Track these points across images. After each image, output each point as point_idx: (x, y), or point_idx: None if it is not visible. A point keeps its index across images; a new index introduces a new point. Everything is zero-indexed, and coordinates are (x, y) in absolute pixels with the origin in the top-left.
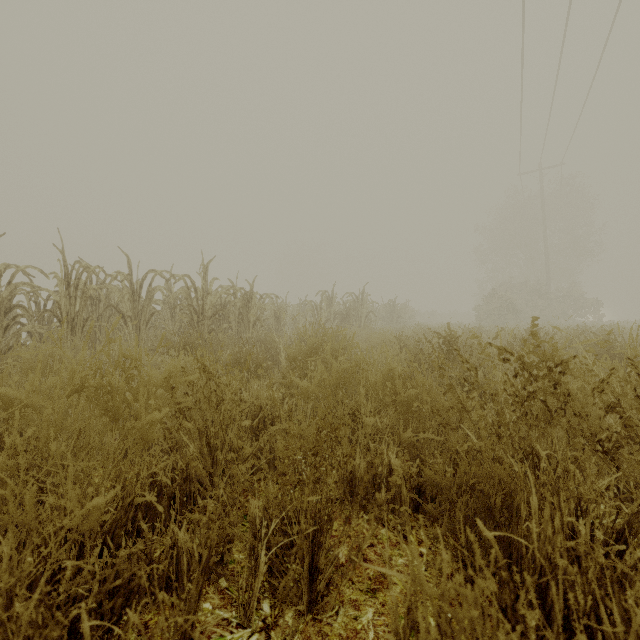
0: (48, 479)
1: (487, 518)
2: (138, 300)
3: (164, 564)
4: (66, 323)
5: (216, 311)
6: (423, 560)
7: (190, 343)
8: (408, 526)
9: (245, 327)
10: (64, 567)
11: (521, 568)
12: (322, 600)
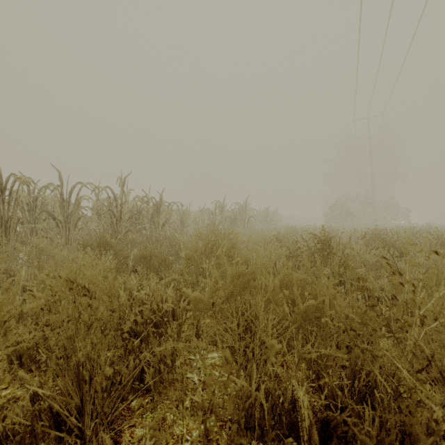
0: None
1: None
2: (68, 206)
3: None
4: (0, 225)
5: (132, 215)
6: None
7: (104, 242)
8: None
9: (156, 228)
10: None
11: None
12: None
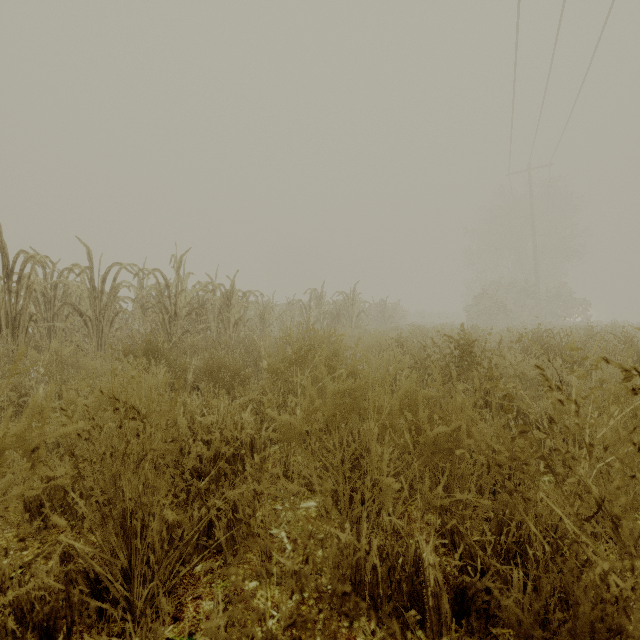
0: None
1: None
2: (100, 297)
3: None
4: (5, 324)
5: (191, 310)
6: None
7: (152, 347)
8: None
9: (225, 328)
10: None
11: None
12: None
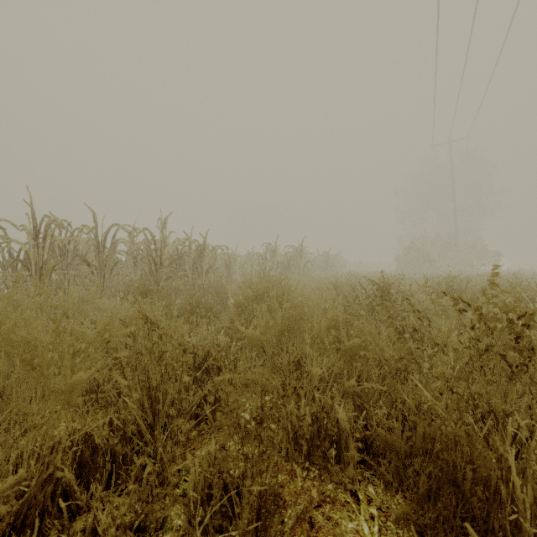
0: None
1: (452, 491)
2: (103, 251)
3: None
4: (35, 271)
5: (173, 260)
6: (375, 524)
7: (147, 289)
8: (356, 482)
9: (199, 275)
10: None
11: None
12: None
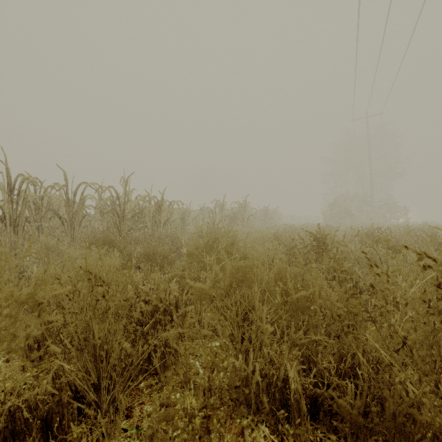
0: None
1: None
2: (72, 205)
3: None
4: (9, 223)
5: (134, 214)
6: None
7: (109, 240)
8: None
9: (157, 226)
10: None
11: None
12: None
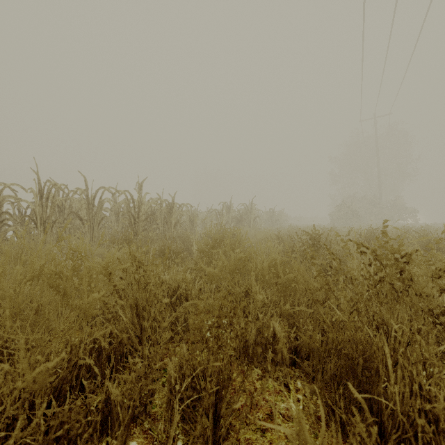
0: (11, 345)
1: (351, 375)
2: (92, 208)
3: (88, 431)
4: (40, 224)
5: (148, 216)
6: (300, 405)
7: (128, 239)
8: (288, 377)
9: (168, 227)
10: (18, 419)
11: (381, 419)
12: (223, 439)
